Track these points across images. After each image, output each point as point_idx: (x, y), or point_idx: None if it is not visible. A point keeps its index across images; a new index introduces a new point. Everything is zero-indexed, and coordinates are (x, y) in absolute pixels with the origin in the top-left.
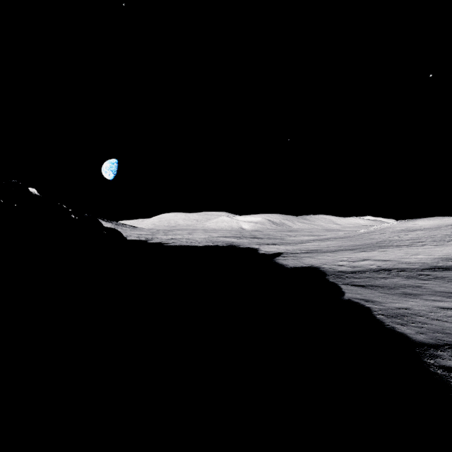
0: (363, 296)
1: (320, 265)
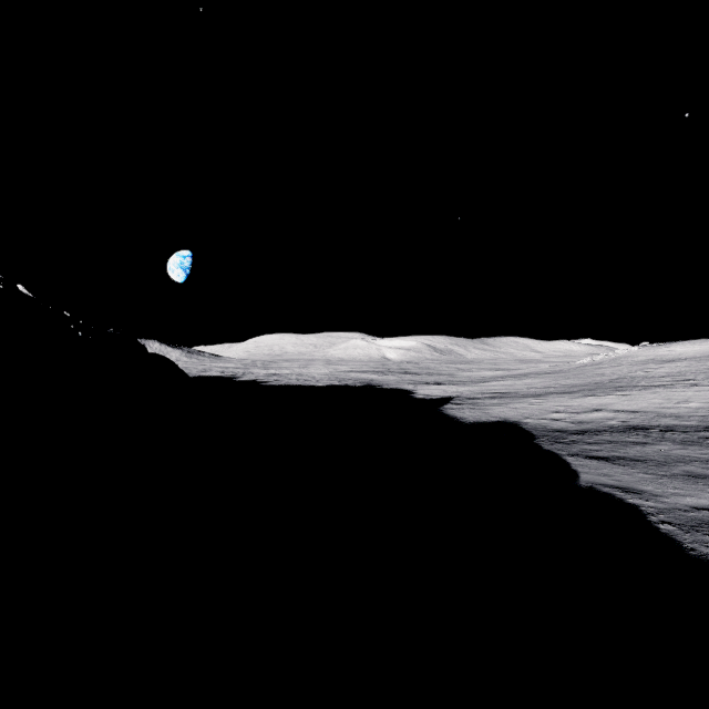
0: (615, 480)
1: (521, 418)
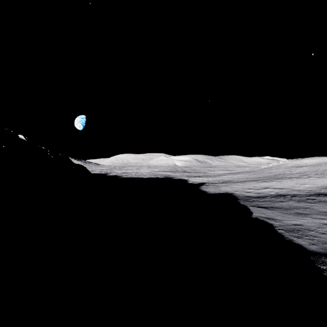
0: (266, 215)
1: (233, 191)
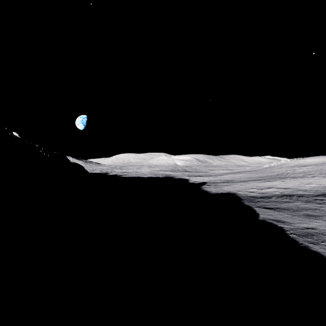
0: (274, 217)
1: (236, 191)
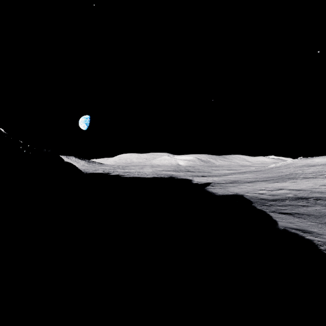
0: (296, 225)
1: (244, 193)
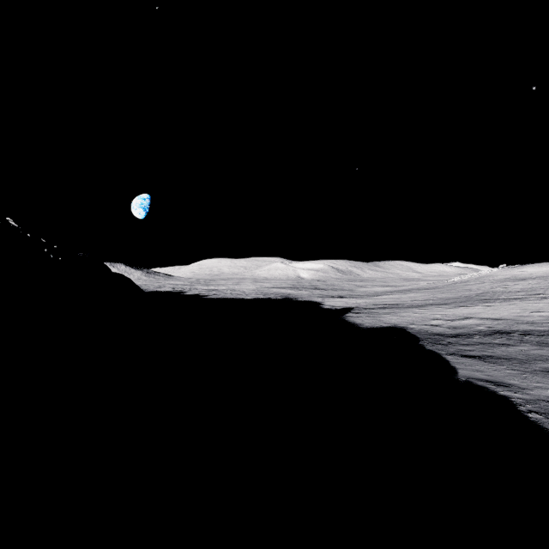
0: (487, 375)
1: (407, 324)
